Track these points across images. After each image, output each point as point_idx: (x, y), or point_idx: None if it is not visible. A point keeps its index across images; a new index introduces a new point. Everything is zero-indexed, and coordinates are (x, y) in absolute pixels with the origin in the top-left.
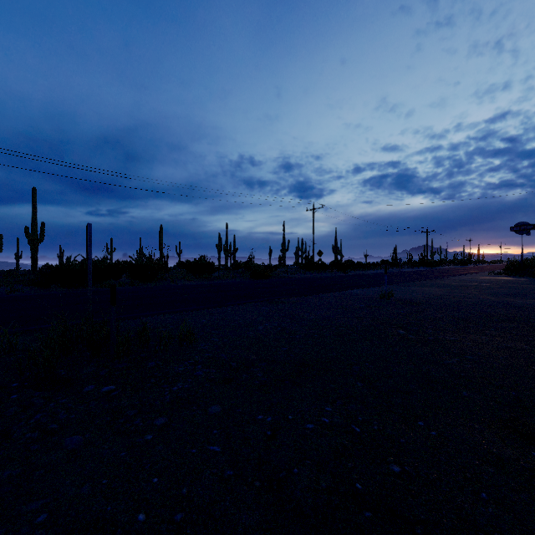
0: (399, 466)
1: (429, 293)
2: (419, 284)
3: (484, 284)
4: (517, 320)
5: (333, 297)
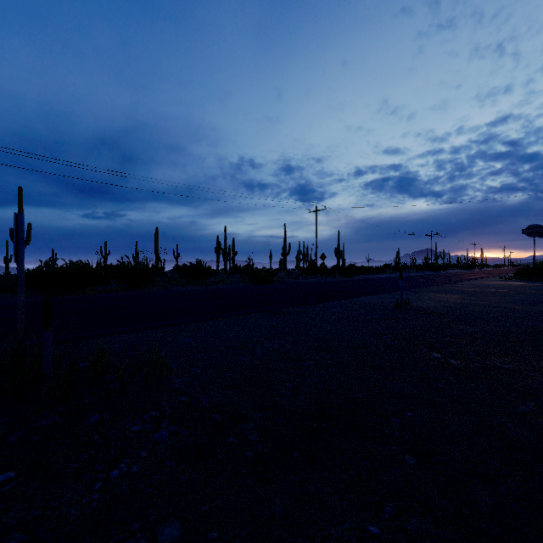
0: None
1: (447, 301)
2: (431, 290)
3: (501, 290)
4: None
5: (342, 306)
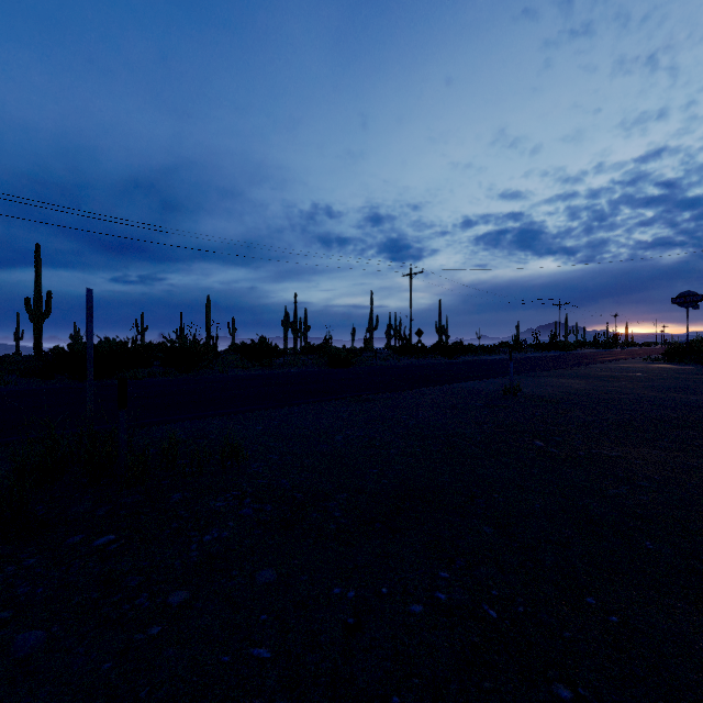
0: (568, 688)
1: (569, 387)
2: (553, 374)
3: (640, 374)
4: (697, 426)
5: (440, 392)
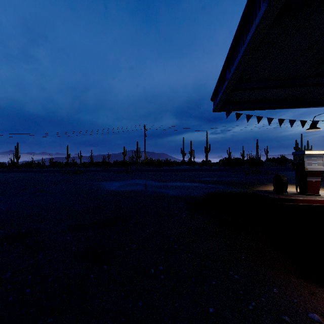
0: None
1: None
2: None
3: None
4: None
5: None
